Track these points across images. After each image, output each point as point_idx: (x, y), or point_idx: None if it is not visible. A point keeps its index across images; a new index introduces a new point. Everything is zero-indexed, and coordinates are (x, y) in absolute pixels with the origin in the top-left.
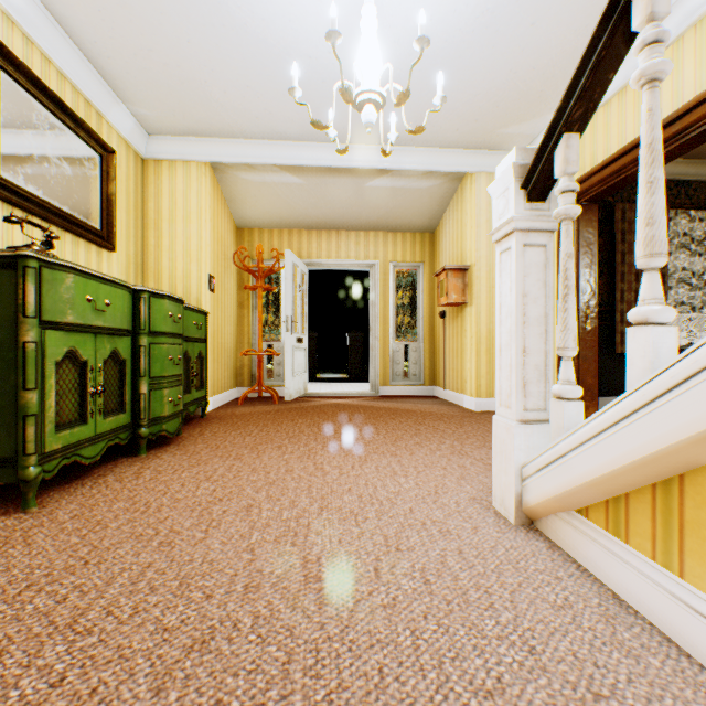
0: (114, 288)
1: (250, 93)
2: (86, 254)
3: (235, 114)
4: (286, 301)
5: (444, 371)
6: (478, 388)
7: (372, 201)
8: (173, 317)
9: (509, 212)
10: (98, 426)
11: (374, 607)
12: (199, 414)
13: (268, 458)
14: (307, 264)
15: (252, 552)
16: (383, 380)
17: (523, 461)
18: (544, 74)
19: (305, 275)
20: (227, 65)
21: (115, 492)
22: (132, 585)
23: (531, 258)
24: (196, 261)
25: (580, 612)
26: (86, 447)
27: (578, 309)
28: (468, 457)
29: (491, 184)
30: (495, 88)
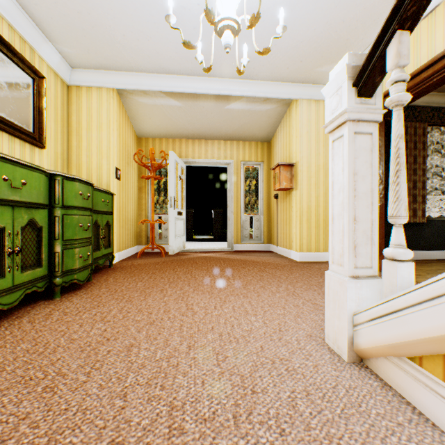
0: (30, 171)
1: (143, 36)
2: (21, 149)
3: (132, 53)
4: (170, 186)
5: (277, 234)
6: (301, 246)
7: (229, 119)
8: (83, 195)
9: (342, 106)
10: (15, 278)
11: None
12: (108, 264)
13: (152, 300)
14: (185, 162)
15: (124, 397)
16: (236, 240)
17: (354, 310)
18: (350, 26)
19: (183, 169)
20: (125, 13)
21: (23, 333)
22: (1, 444)
23: (360, 144)
24: (106, 158)
25: None
26: (4, 296)
27: None
28: (300, 298)
29: (325, 86)
30: (315, 36)
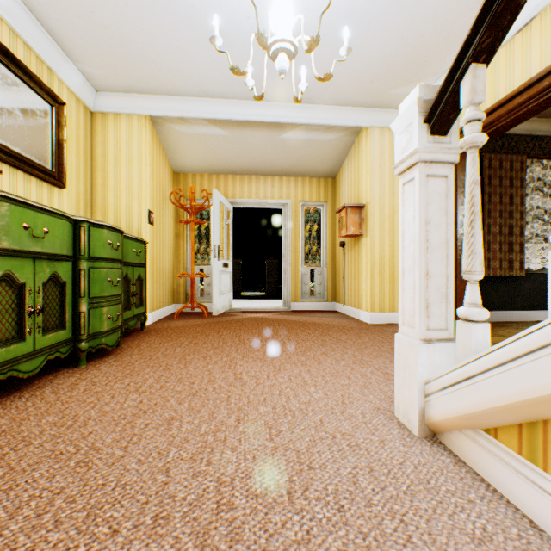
0: (52, 217)
1: (182, 54)
2: (38, 190)
3: (169, 73)
4: (214, 233)
5: (343, 290)
6: (372, 305)
7: (285, 151)
8: (112, 244)
9: (412, 145)
10: (37, 342)
11: (288, 544)
12: (139, 327)
13: (194, 368)
14: (231, 203)
15: (167, 472)
16: (294, 297)
17: (426, 377)
18: (430, 41)
19: (230, 211)
20: (161, 28)
21: (48, 405)
22: (37, 518)
23: (433, 188)
24: (137, 199)
25: (503, 548)
26: (24, 362)
27: (456, 239)
28: (368, 366)
29: (394, 121)
30: (389, 53)
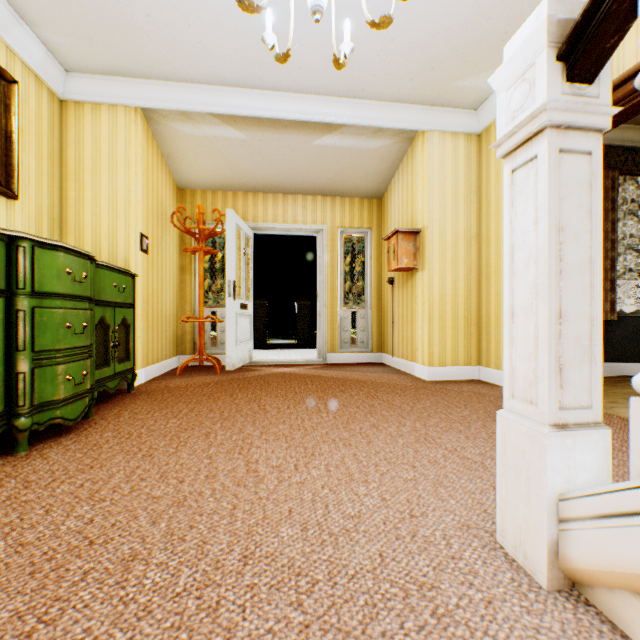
0: None
1: (180, 18)
2: None
3: (164, 47)
4: (228, 265)
5: (392, 338)
6: (430, 357)
7: (319, 162)
8: (74, 274)
9: (535, 100)
10: None
11: None
12: (127, 388)
13: (188, 454)
14: (252, 228)
15: None
16: (331, 347)
17: (560, 489)
18: (511, 9)
19: (250, 239)
20: None
21: None
22: None
23: (570, 171)
24: (124, 218)
25: None
26: None
27: None
28: (437, 446)
29: (498, 70)
30: (457, 26)
